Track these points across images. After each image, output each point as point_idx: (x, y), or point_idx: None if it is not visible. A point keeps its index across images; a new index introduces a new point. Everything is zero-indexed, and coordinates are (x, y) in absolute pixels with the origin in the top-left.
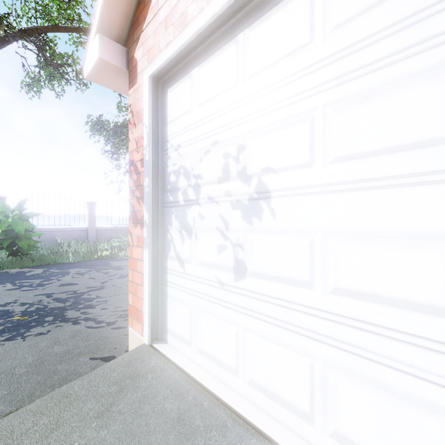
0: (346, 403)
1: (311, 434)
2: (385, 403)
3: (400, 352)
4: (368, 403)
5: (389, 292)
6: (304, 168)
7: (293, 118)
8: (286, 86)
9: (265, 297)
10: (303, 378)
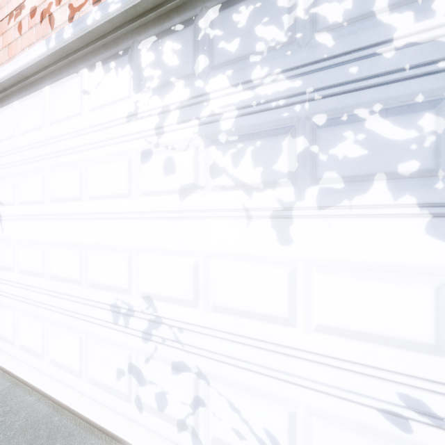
0: (23, 328)
1: (14, 351)
2: (31, 322)
3: (34, 296)
4: (28, 324)
5: (32, 269)
6: (12, 205)
7: (9, 176)
8: (7, 156)
9: (0, 280)
10: (12, 322)
